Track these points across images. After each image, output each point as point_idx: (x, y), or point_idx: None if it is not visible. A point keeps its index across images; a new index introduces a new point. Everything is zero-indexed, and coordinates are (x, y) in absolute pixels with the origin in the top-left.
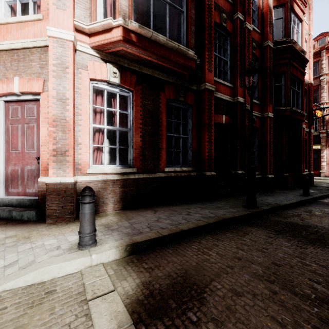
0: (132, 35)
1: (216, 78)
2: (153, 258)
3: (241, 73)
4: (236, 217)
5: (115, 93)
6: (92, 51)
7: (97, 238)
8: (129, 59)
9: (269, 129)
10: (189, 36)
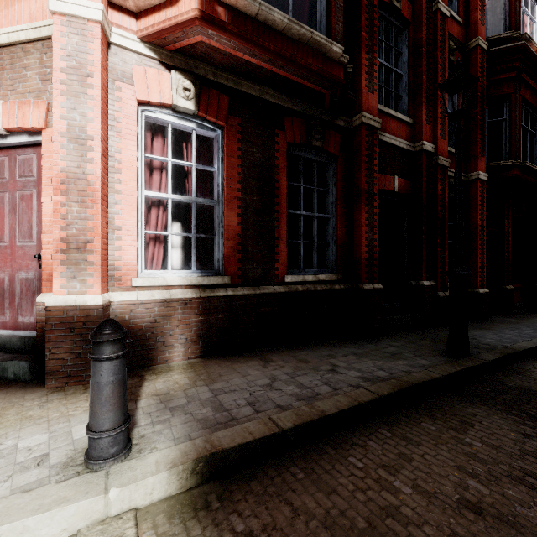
0: (219, 9)
1: (381, 106)
2: (259, 496)
3: (428, 96)
4: (435, 379)
5: (190, 133)
6: (142, 47)
7: (136, 432)
8: (216, 65)
9: (479, 203)
10: (333, 18)
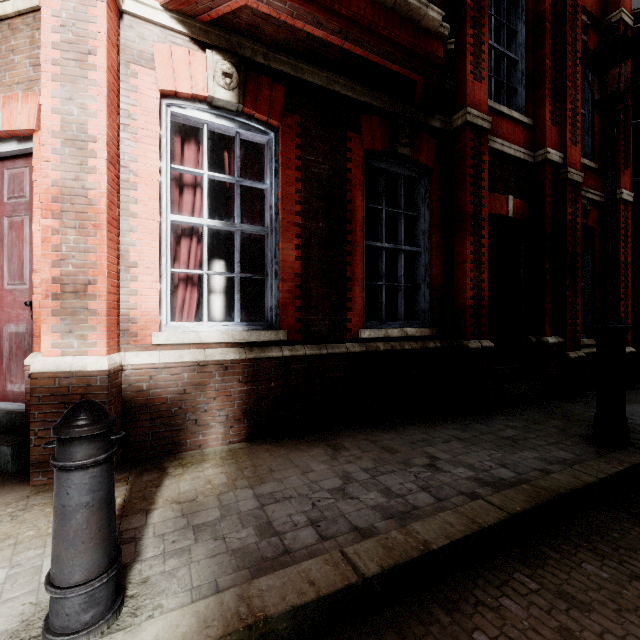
0: None
1: (490, 102)
2: None
3: (554, 88)
4: (588, 485)
5: (234, 138)
6: (166, 18)
7: (136, 571)
8: (267, 43)
9: (622, 232)
10: None
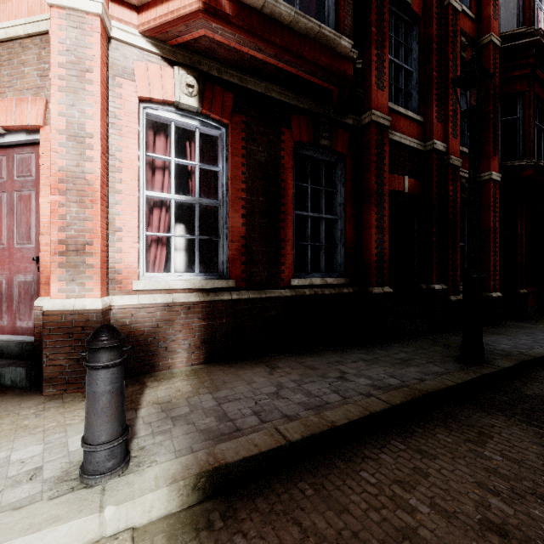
0: (223, 1)
1: (391, 104)
2: (265, 514)
3: (439, 94)
4: (449, 387)
5: (194, 131)
6: (143, 42)
7: (135, 443)
8: (220, 61)
9: (492, 204)
10: (342, 12)
